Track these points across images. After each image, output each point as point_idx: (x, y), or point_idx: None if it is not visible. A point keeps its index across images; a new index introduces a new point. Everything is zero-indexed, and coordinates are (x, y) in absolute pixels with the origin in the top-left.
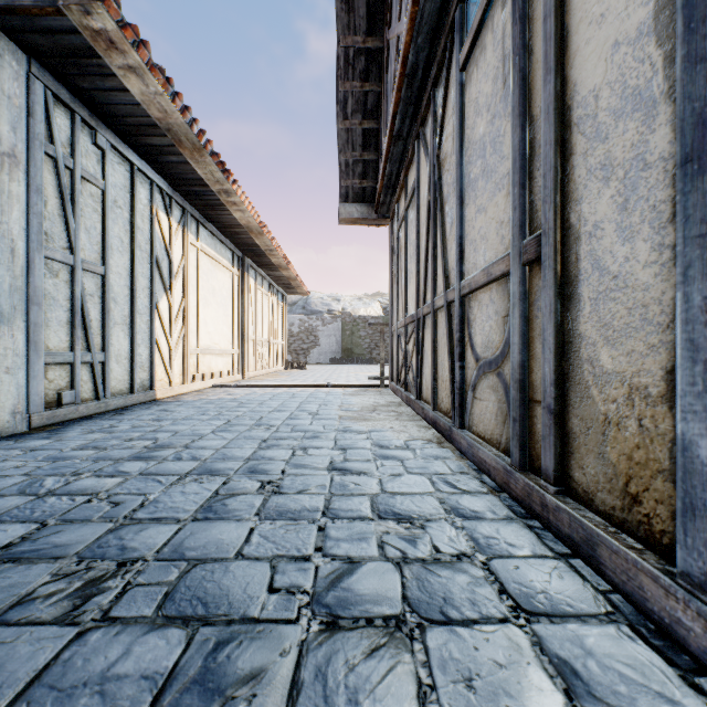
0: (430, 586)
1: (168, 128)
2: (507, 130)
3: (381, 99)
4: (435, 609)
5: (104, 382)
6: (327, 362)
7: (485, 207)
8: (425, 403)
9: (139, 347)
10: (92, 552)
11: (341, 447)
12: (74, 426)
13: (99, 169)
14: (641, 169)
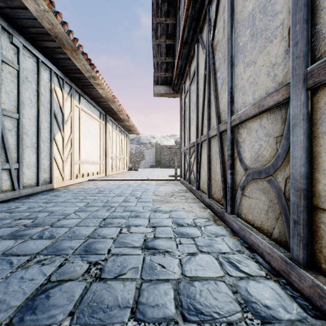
0: None
1: (55, 36)
2: None
3: (176, 28)
4: None
5: (18, 180)
6: (148, 167)
7: (254, 60)
8: (202, 192)
9: (43, 160)
10: None
11: (152, 225)
12: None
13: (15, 58)
14: None
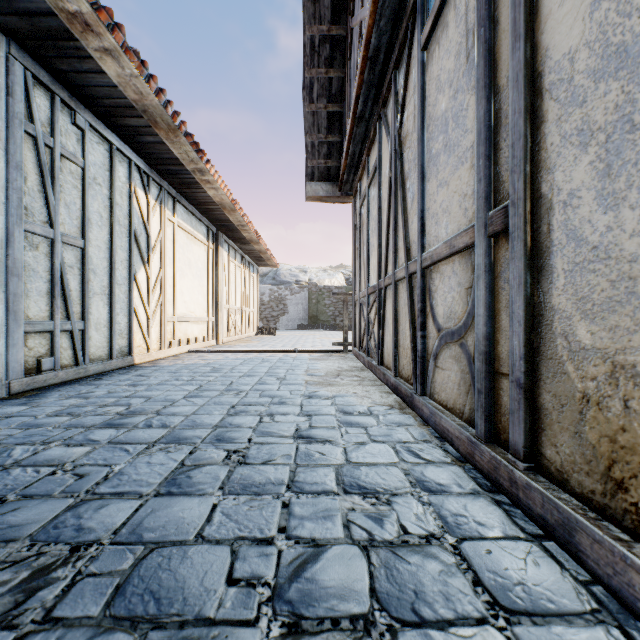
0: (399, 575)
1: (144, 110)
2: (471, 104)
3: (345, 85)
4: (406, 606)
5: (83, 349)
6: (295, 328)
7: (447, 180)
8: (387, 369)
9: (118, 315)
10: (46, 534)
11: (307, 414)
12: (53, 392)
13: (79, 148)
14: (627, 131)
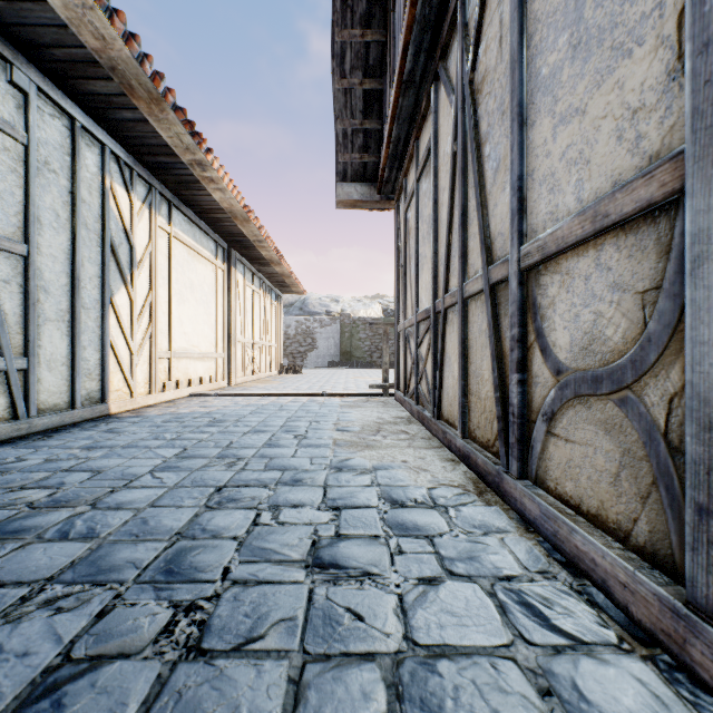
0: None
1: (112, 66)
2: None
3: (386, 52)
4: None
5: (27, 396)
6: (325, 366)
7: (581, 105)
8: (447, 425)
9: (85, 350)
10: None
11: (333, 505)
12: None
13: (20, 117)
14: None
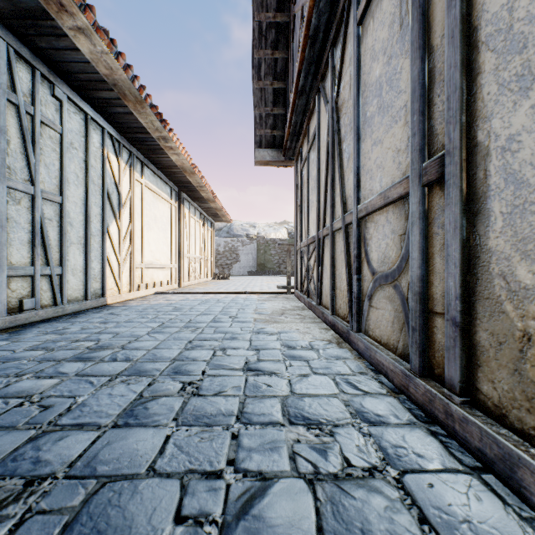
0: (345, 512)
1: (114, 83)
2: (404, 67)
3: (288, 65)
4: None
5: (61, 291)
6: (246, 274)
7: (381, 139)
8: (325, 308)
9: (92, 262)
10: (3, 467)
11: (255, 348)
12: (33, 328)
13: (57, 116)
14: None
